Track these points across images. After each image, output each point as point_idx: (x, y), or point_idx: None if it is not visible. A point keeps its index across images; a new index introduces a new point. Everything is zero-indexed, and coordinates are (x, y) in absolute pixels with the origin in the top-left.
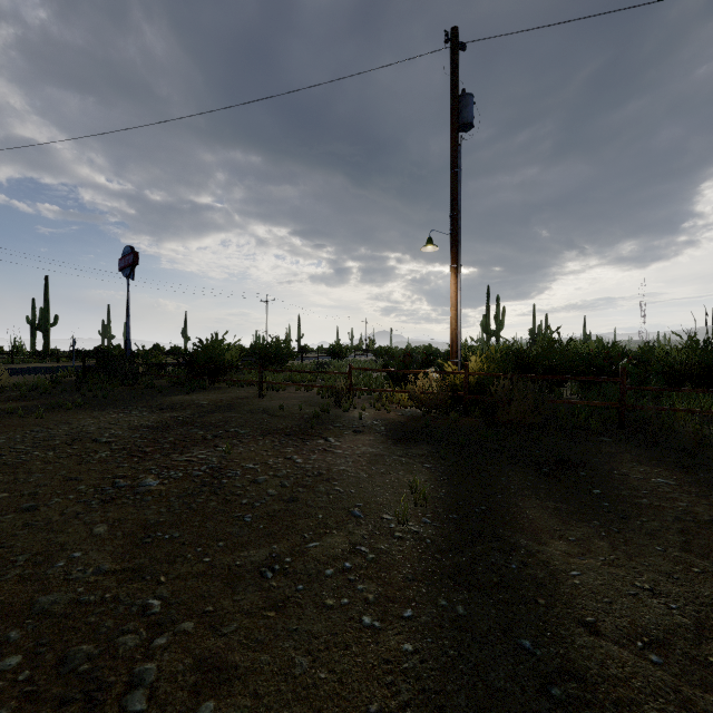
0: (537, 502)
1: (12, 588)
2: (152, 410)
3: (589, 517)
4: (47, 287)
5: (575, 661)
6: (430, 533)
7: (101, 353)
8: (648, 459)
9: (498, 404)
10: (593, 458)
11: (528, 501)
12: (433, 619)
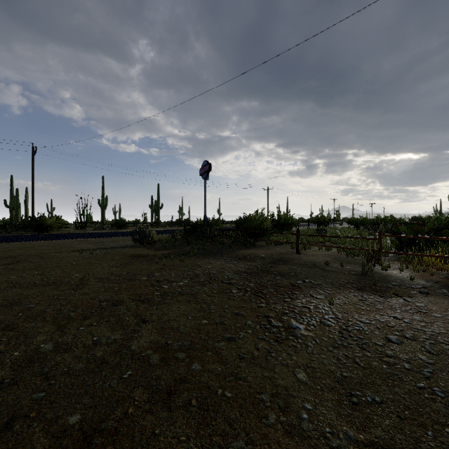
0: None
1: (287, 442)
2: (235, 259)
3: None
4: (158, 189)
5: None
6: None
7: (182, 223)
8: None
9: None
10: None
11: None
12: None
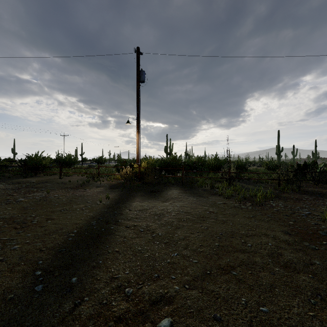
0: (140, 198)
1: None
2: (8, 184)
3: (150, 199)
4: None
5: (122, 212)
6: (107, 203)
7: None
8: (180, 189)
9: (145, 176)
10: (165, 189)
11: (138, 198)
12: (99, 212)
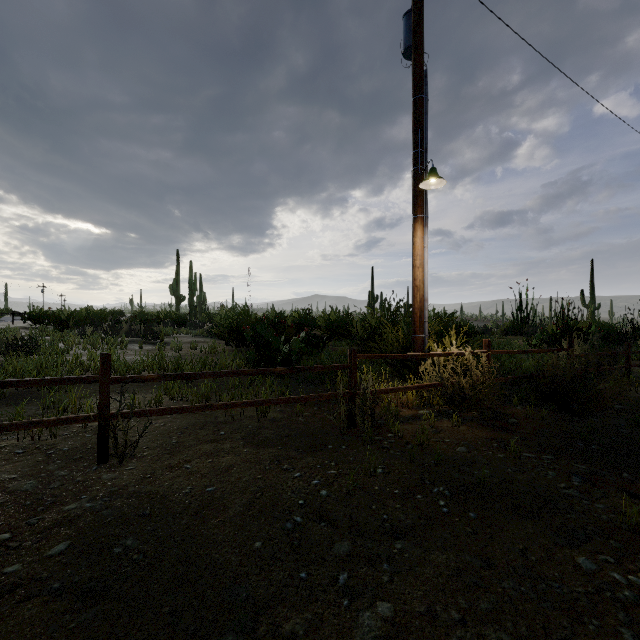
0: None
1: None
2: None
3: None
4: None
5: None
6: None
7: None
8: None
9: (608, 390)
10: None
11: None
12: None
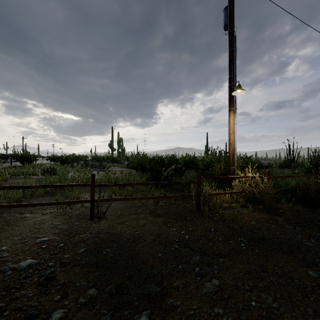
0: None
1: None
2: None
3: None
4: None
5: None
6: None
7: None
8: None
9: None
10: None
11: None
12: None
